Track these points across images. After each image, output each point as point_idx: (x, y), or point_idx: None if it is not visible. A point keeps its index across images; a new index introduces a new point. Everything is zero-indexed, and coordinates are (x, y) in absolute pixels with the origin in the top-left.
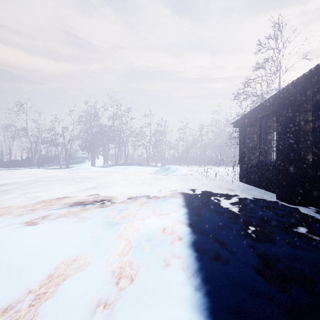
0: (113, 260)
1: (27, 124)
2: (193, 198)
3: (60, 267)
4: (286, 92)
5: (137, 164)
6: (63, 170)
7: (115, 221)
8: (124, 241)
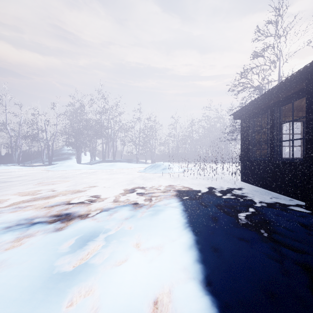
0: None
1: (6, 117)
2: (194, 209)
3: None
4: None
5: (126, 161)
6: (44, 167)
7: (59, 274)
8: None
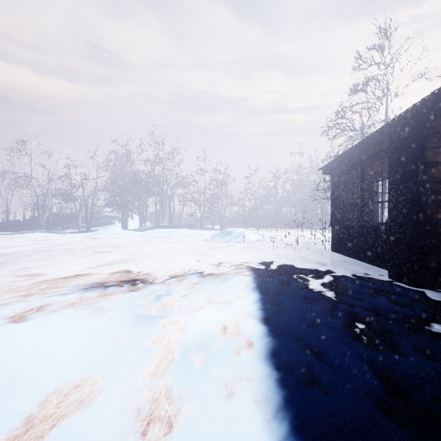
0: (140, 386)
1: (31, 170)
2: (267, 277)
3: (50, 401)
4: (403, 120)
5: (186, 227)
6: (82, 234)
7: (149, 314)
8: (161, 349)
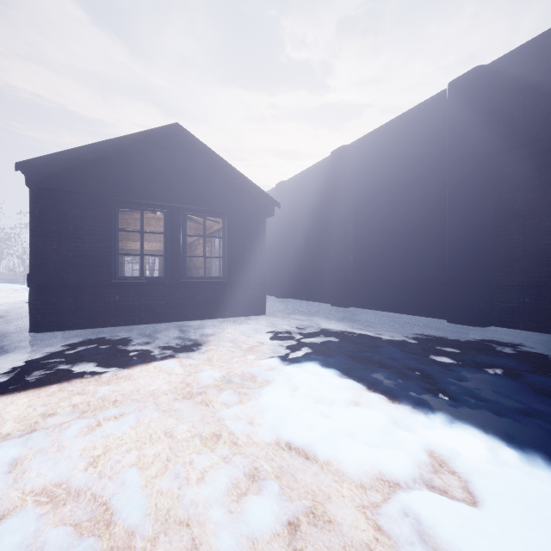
0: None
1: None
2: None
3: None
4: None
5: (5, 282)
6: None
7: None
8: None
